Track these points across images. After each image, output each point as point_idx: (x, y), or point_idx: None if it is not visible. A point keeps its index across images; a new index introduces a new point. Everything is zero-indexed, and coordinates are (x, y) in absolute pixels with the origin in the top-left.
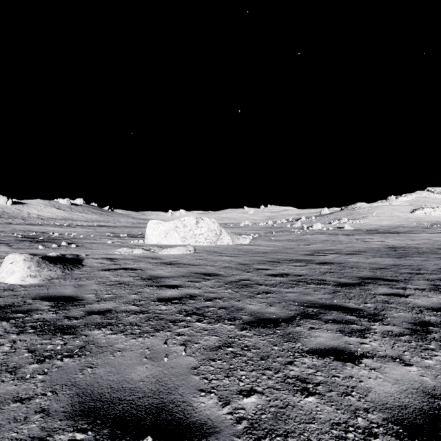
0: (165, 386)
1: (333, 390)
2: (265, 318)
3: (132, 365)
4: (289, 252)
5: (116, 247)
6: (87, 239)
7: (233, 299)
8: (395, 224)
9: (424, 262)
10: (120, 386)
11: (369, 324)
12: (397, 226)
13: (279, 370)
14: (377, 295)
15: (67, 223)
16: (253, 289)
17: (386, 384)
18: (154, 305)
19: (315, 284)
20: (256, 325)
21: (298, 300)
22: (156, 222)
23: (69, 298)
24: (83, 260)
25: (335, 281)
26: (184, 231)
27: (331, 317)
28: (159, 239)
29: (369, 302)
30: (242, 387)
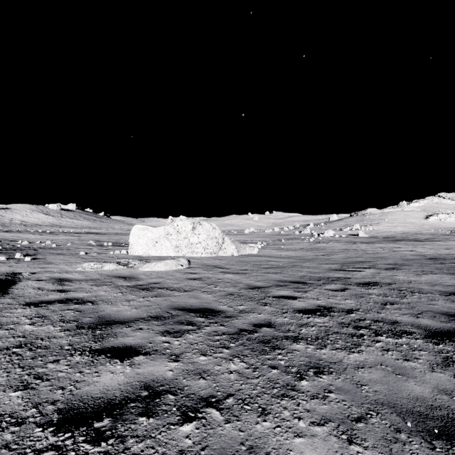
0: None
1: None
2: None
3: None
4: (310, 266)
5: (87, 259)
6: (58, 249)
7: (249, 404)
8: (412, 231)
9: None
10: None
11: None
12: (415, 233)
13: None
14: None
15: (53, 230)
16: (287, 357)
17: None
18: (27, 454)
19: (390, 334)
20: None
21: (400, 403)
22: (142, 228)
23: None
24: (17, 282)
25: (416, 325)
26: (177, 239)
27: None
28: (146, 249)
29: None
30: None
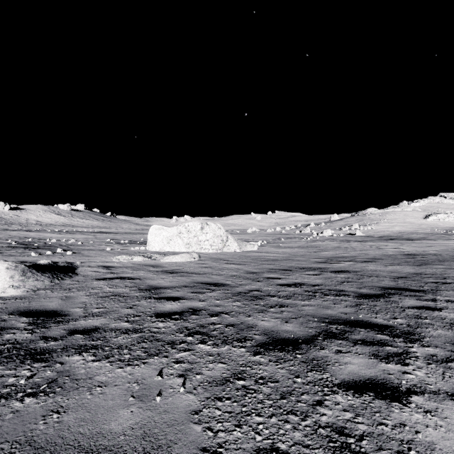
0: (155, 442)
1: (384, 447)
2: (282, 337)
3: (113, 408)
4: (300, 259)
5: (115, 254)
6: (85, 246)
7: (242, 314)
8: (408, 230)
9: (448, 270)
10: (92, 444)
11: (406, 345)
12: (411, 232)
13: (306, 414)
14: (405, 308)
15: (67, 229)
16: (265, 302)
17: (451, 436)
18: (150, 322)
19: (334, 295)
20: (272, 348)
21: (317, 315)
22: (159, 228)
23: (52, 313)
24: (77, 268)
25: (355, 292)
26: (188, 237)
27: (360, 336)
28: (161, 246)
29: (399, 317)
30: (259, 444)
